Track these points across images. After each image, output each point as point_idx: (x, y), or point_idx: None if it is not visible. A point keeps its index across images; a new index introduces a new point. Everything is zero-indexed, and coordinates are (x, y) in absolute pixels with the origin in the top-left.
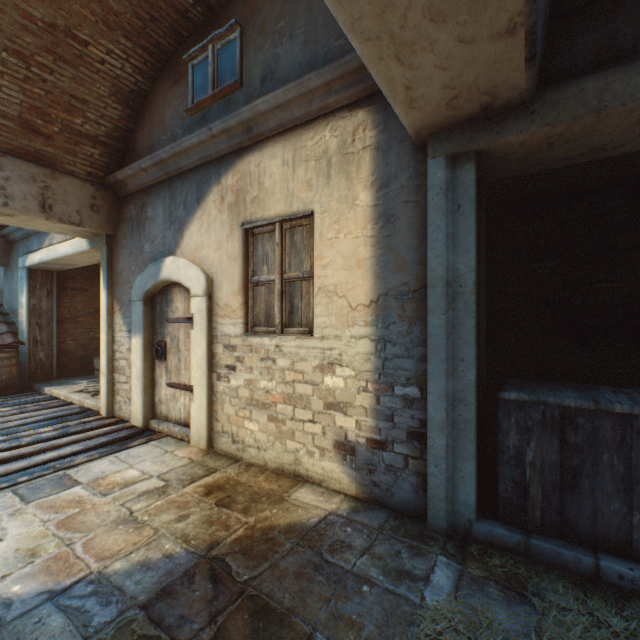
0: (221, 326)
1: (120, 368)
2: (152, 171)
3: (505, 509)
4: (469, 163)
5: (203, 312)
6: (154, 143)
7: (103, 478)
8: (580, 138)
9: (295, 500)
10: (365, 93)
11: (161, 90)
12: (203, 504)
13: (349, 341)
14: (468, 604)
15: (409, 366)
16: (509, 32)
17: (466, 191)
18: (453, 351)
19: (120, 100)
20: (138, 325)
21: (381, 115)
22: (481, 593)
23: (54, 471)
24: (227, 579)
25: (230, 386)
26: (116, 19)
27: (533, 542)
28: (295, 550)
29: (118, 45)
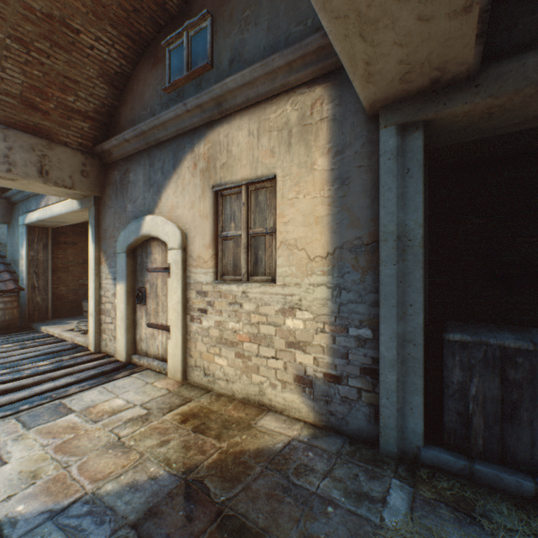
0: (194, 275)
1: (106, 310)
2: (134, 142)
3: (450, 437)
4: (417, 131)
5: (178, 263)
6: (135, 118)
7: (93, 407)
8: (518, 108)
9: (261, 427)
10: (322, 71)
11: (141, 72)
12: (181, 430)
13: (308, 288)
14: (423, 525)
15: (362, 310)
16: (465, 10)
17: (415, 156)
18: (403, 297)
19: (106, 81)
20: (122, 274)
21: (337, 90)
22: (434, 514)
23: (51, 400)
24: (206, 500)
25: (202, 327)
26: (104, 10)
27: (477, 467)
28: (265, 473)
29: (105, 33)
